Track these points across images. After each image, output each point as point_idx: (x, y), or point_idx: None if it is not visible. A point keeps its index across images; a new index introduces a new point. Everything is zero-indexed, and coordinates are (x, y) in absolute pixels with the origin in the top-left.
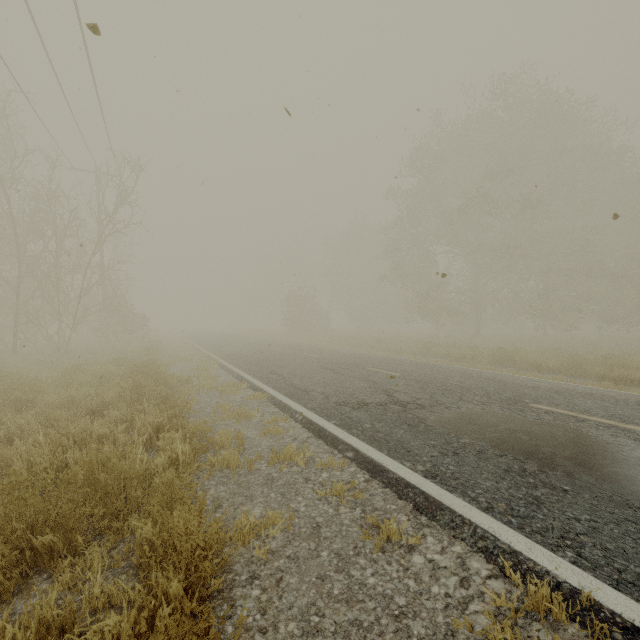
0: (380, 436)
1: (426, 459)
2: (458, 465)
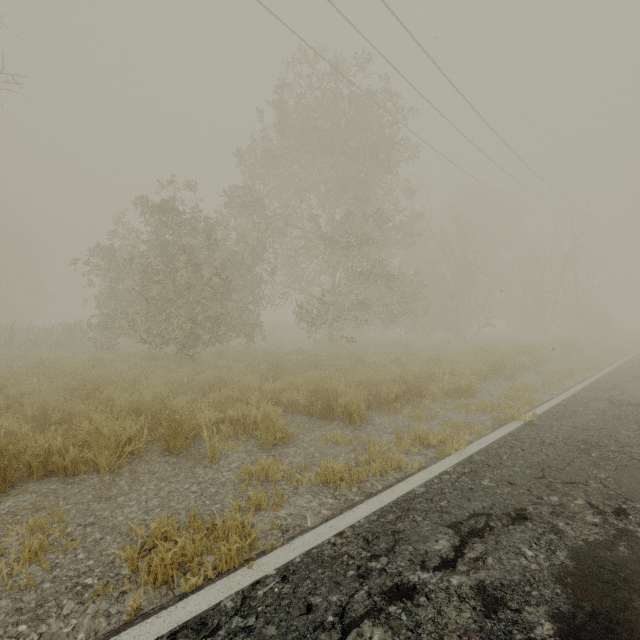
0: (634, 362)
1: (632, 364)
2: (638, 365)
